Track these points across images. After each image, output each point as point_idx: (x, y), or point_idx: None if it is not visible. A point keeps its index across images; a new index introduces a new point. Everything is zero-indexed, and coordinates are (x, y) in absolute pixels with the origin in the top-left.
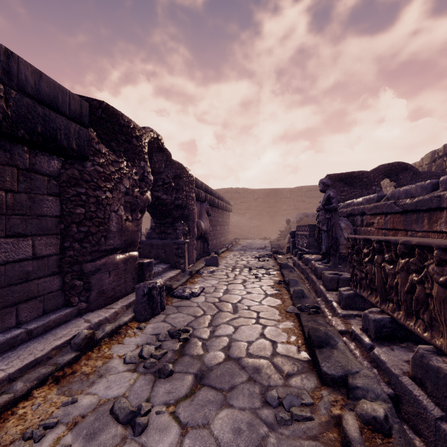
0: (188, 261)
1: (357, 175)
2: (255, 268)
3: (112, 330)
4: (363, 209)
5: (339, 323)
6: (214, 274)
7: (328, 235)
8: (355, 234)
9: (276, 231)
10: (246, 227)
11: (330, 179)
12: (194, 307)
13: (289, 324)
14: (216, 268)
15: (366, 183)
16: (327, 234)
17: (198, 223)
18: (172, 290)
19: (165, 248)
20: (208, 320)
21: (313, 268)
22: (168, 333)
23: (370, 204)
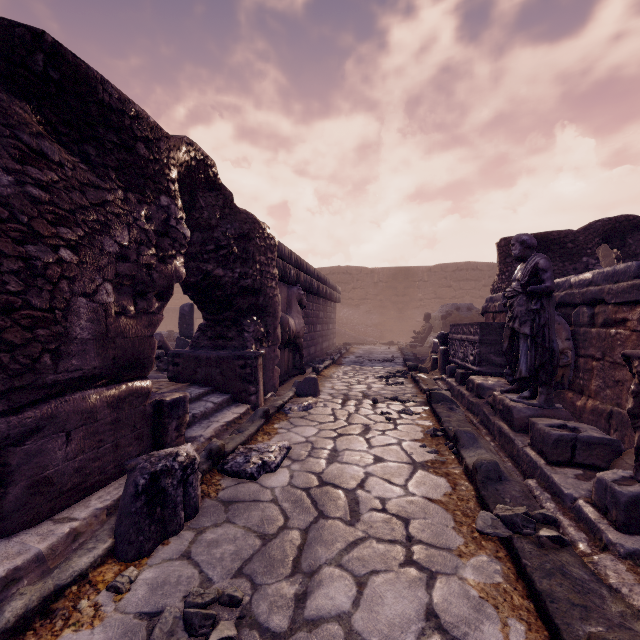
0: (264, 388)
1: (557, 238)
2: (382, 399)
3: (27, 613)
4: (598, 292)
5: (628, 581)
6: (311, 412)
7: (534, 344)
8: (575, 340)
9: (407, 332)
10: (361, 325)
11: (508, 245)
12: (264, 504)
13: (489, 567)
14: (314, 400)
15: (571, 251)
16: (533, 341)
17: (283, 319)
18: (223, 457)
19: (222, 365)
20: (292, 551)
21: (499, 406)
22: (182, 614)
23: (617, 282)
